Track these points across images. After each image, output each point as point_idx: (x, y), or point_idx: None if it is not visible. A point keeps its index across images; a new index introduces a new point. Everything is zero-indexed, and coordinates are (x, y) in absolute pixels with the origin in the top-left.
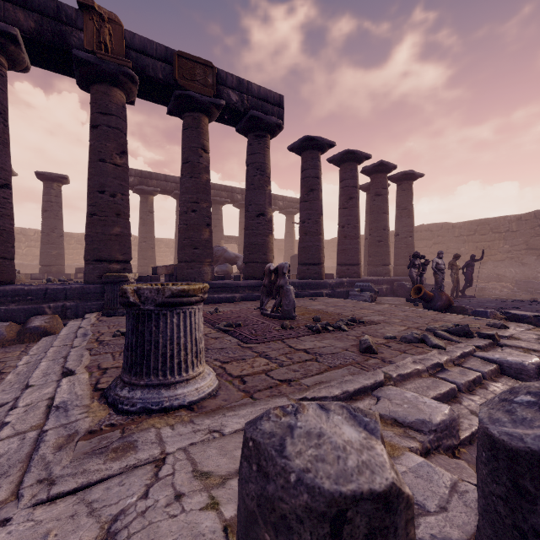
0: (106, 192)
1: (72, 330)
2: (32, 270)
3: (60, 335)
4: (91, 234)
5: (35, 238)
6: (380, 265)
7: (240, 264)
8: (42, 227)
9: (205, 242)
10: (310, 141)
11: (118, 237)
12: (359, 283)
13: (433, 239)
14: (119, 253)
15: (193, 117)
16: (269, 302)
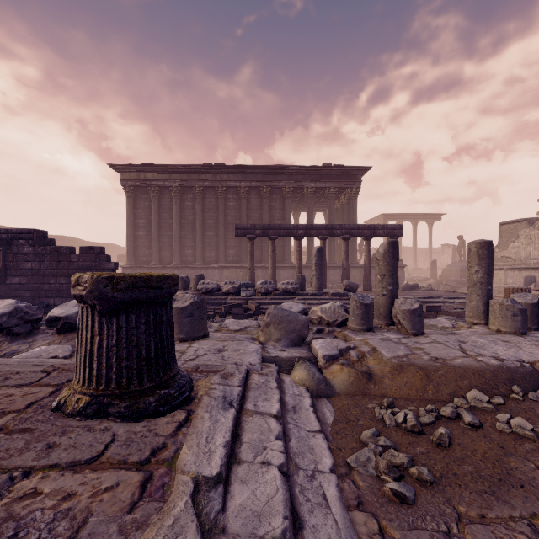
0: None
1: None
2: None
3: None
4: None
5: None
6: None
7: None
8: None
9: None
10: None
11: None
12: None
13: None
14: None
15: None
16: None
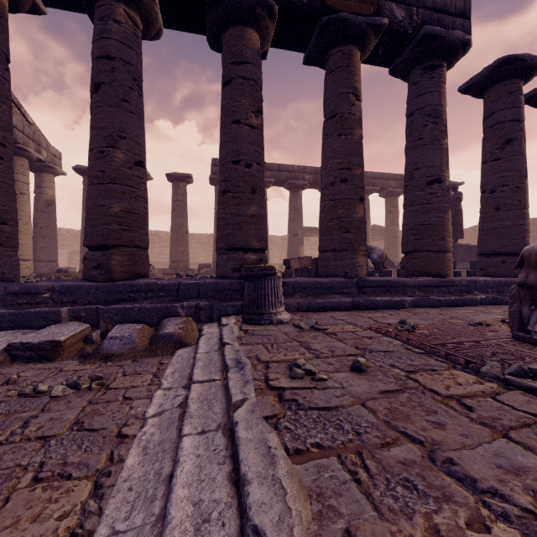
0: (241, 162)
1: (213, 344)
2: (163, 267)
3: (199, 353)
4: (224, 216)
5: (166, 239)
6: None
7: (376, 257)
8: (171, 225)
9: (359, 223)
10: (509, 64)
11: (254, 219)
12: None
13: None
14: (255, 239)
15: (342, 53)
16: (464, 311)
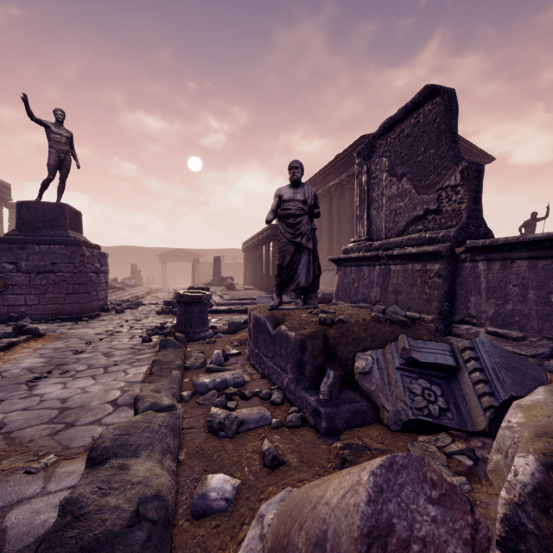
0: None
1: None
2: None
3: None
4: None
5: None
6: None
7: None
8: None
9: None
10: None
11: None
12: None
13: None
14: None
15: None
16: None
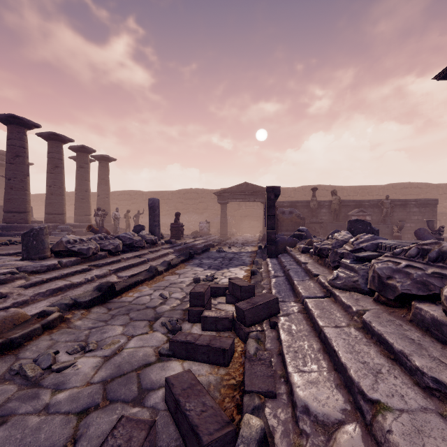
0: None
1: None
2: None
3: None
4: None
5: None
6: (83, 215)
7: None
8: None
9: None
10: (16, 119)
11: None
12: (61, 226)
13: (131, 200)
14: None
15: None
16: None
